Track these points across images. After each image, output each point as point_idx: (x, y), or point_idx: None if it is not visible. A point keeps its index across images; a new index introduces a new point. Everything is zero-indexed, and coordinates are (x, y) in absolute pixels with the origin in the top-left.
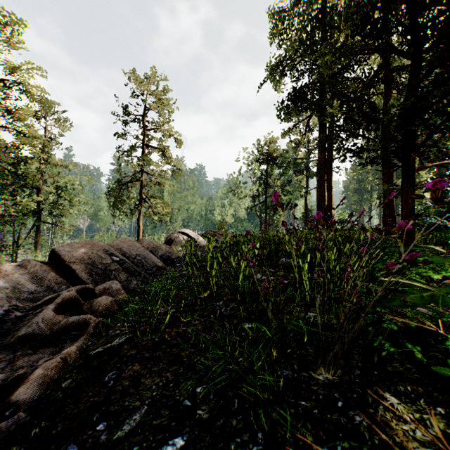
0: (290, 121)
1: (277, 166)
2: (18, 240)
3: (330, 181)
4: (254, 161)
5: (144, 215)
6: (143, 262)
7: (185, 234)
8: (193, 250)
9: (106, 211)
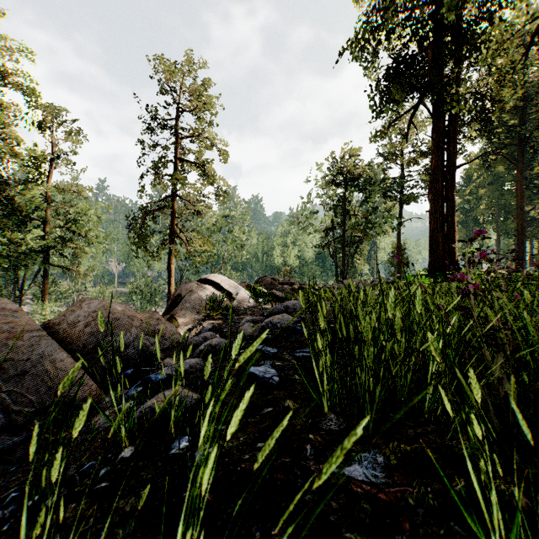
0: (389, 109)
1: (359, 188)
2: (22, 288)
3: (451, 200)
4: (328, 181)
5: (175, 255)
6: (0, 396)
7: (214, 284)
8: (217, 324)
9: (139, 252)
